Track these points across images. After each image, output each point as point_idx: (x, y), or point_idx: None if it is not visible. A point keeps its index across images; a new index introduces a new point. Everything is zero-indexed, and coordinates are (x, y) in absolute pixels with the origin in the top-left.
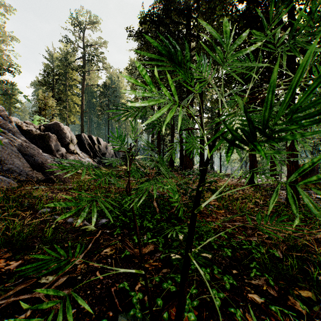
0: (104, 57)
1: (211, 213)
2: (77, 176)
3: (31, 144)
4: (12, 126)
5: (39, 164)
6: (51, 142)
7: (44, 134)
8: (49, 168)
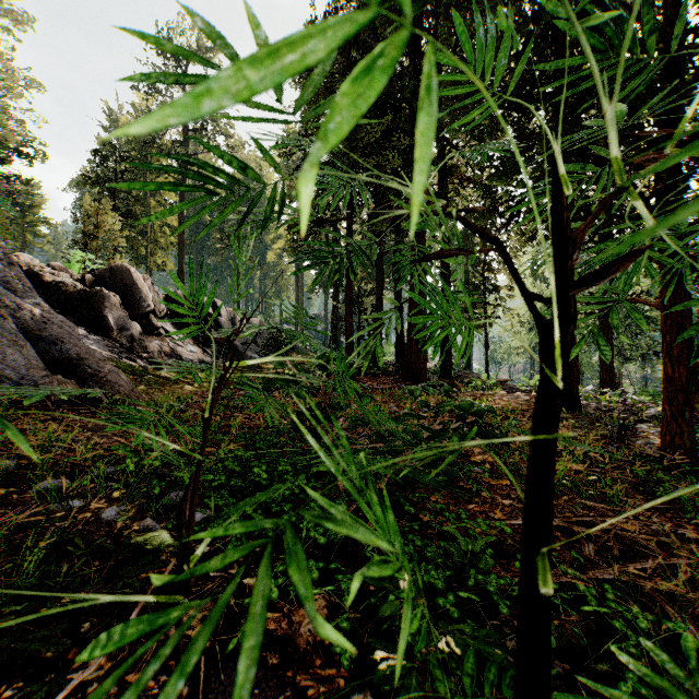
0: (229, 122)
1: (478, 489)
2: (164, 387)
3: (56, 315)
4: (16, 273)
5: (72, 361)
6: (108, 309)
7: (92, 292)
8: (95, 369)
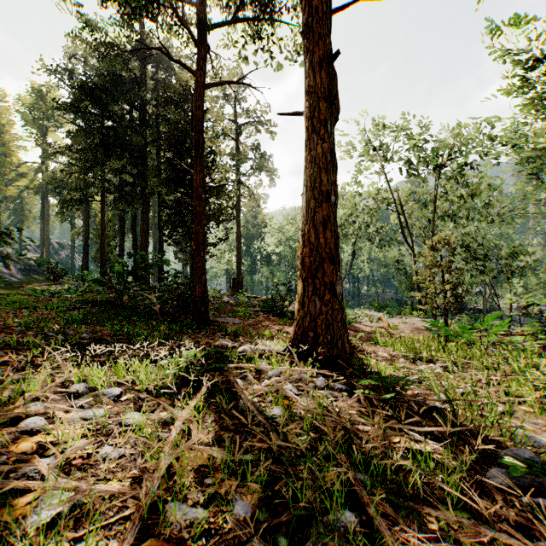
0: None
1: None
2: None
3: None
4: None
5: None
6: None
7: None
8: None
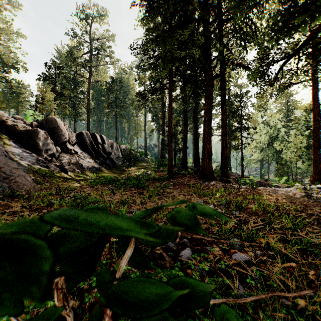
0: (111, 50)
1: None
2: (61, 183)
3: None
4: None
5: None
6: (40, 139)
7: (32, 130)
8: (9, 174)
